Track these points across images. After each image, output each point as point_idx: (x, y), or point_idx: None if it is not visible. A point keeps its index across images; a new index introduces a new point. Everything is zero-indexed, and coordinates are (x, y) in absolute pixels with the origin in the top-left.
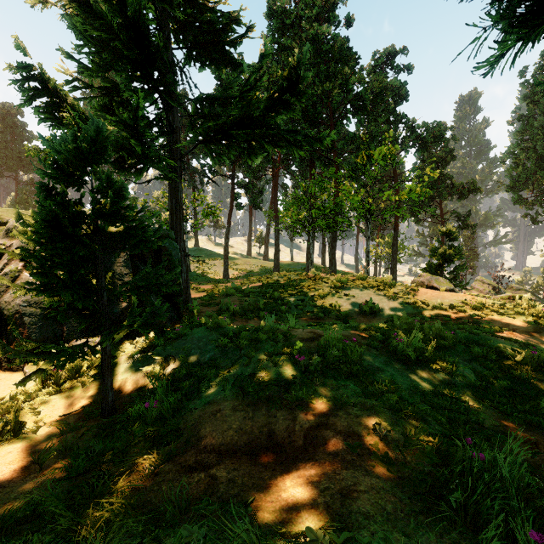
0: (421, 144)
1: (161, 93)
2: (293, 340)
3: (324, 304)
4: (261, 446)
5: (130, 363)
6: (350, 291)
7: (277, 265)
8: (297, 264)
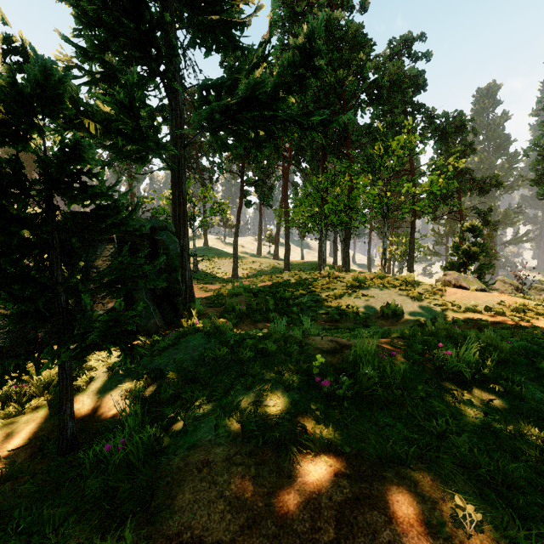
0: (440, 135)
1: (162, 76)
2: (311, 353)
3: (340, 305)
4: (267, 535)
5: (110, 377)
6: (369, 290)
7: (287, 264)
8: (307, 263)
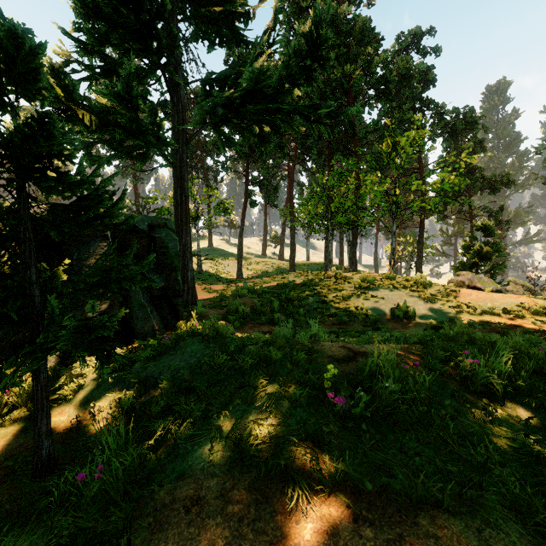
0: (450, 131)
1: (163, 69)
2: (320, 361)
3: (348, 307)
4: None
5: (100, 385)
6: (378, 291)
7: (293, 265)
8: (313, 264)
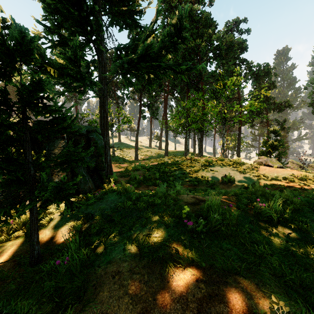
0: (256, 77)
1: (94, 42)
2: (181, 204)
3: (197, 176)
4: None
5: (62, 218)
6: (214, 167)
7: (167, 152)
8: (178, 152)
